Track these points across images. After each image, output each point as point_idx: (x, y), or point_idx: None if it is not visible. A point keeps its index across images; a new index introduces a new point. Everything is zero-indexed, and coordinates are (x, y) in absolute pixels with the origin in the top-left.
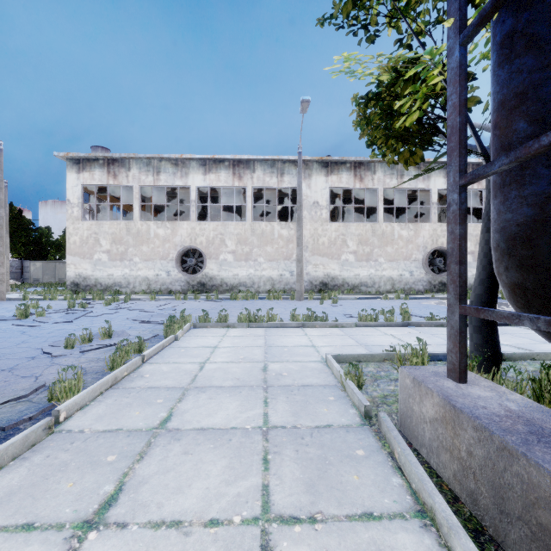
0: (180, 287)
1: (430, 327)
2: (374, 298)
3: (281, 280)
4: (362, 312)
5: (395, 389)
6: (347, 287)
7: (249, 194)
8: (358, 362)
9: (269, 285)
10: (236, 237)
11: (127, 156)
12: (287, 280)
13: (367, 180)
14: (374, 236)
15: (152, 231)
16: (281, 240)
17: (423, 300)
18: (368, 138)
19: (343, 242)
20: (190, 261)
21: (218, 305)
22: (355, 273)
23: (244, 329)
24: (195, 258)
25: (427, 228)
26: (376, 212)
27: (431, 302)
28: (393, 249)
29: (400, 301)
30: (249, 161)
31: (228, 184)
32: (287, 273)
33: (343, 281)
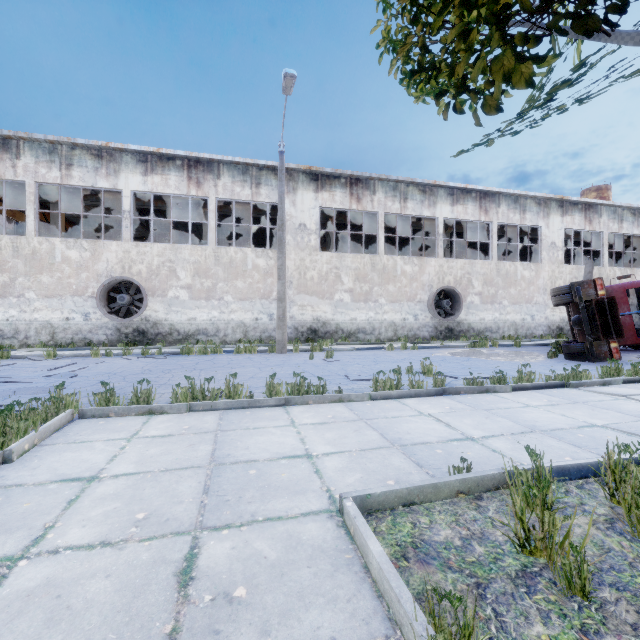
0: (105, 337)
1: (474, 395)
2: (377, 348)
3: (257, 325)
4: (368, 370)
5: (554, 639)
6: (341, 335)
7: (211, 207)
8: (409, 507)
9: (239, 333)
10: (192, 266)
11: (14, 134)
12: (265, 325)
13: (365, 201)
14: (374, 271)
15: (59, 252)
16: (256, 273)
17: (434, 350)
18: (406, 70)
19: (336, 277)
20: (121, 298)
21: (157, 364)
22: (352, 316)
23: (180, 415)
24: (131, 295)
25: (433, 264)
26: (371, 245)
27: (445, 353)
28: (395, 287)
29: (409, 352)
30: (211, 162)
31: (181, 192)
32: (264, 316)
33: (337, 327)
